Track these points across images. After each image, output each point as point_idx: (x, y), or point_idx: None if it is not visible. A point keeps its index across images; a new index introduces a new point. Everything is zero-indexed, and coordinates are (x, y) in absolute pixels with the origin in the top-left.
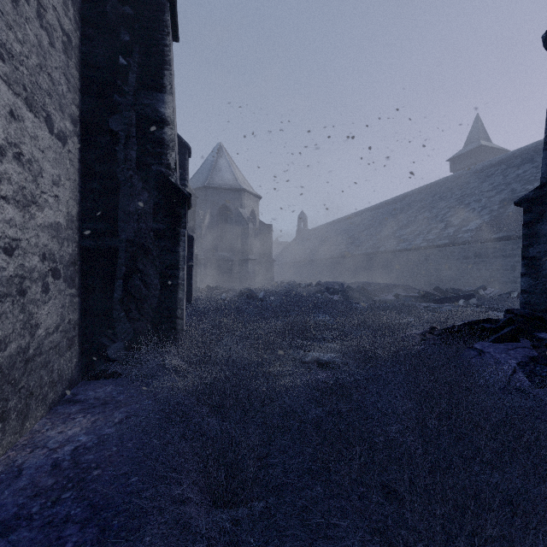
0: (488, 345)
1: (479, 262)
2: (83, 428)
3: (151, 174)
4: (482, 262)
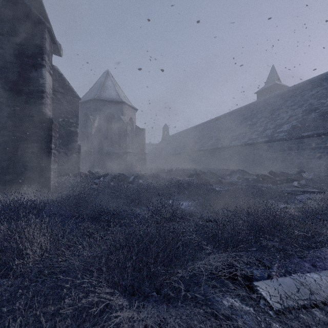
0: None
1: (291, 153)
2: None
3: None
4: (294, 153)
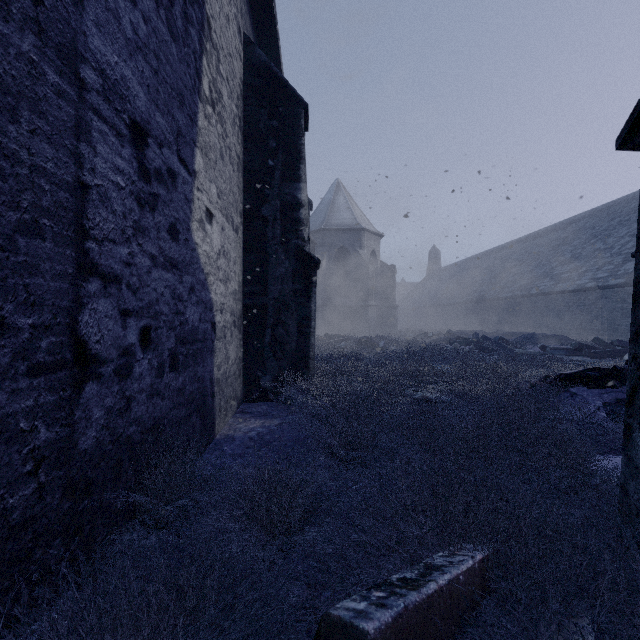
0: (583, 390)
1: None
2: (258, 425)
3: (291, 247)
4: None
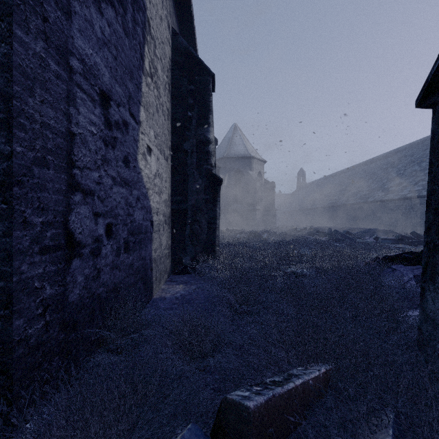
0: (401, 266)
1: None
2: (181, 289)
3: (203, 170)
4: None
